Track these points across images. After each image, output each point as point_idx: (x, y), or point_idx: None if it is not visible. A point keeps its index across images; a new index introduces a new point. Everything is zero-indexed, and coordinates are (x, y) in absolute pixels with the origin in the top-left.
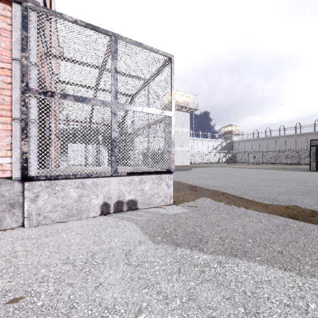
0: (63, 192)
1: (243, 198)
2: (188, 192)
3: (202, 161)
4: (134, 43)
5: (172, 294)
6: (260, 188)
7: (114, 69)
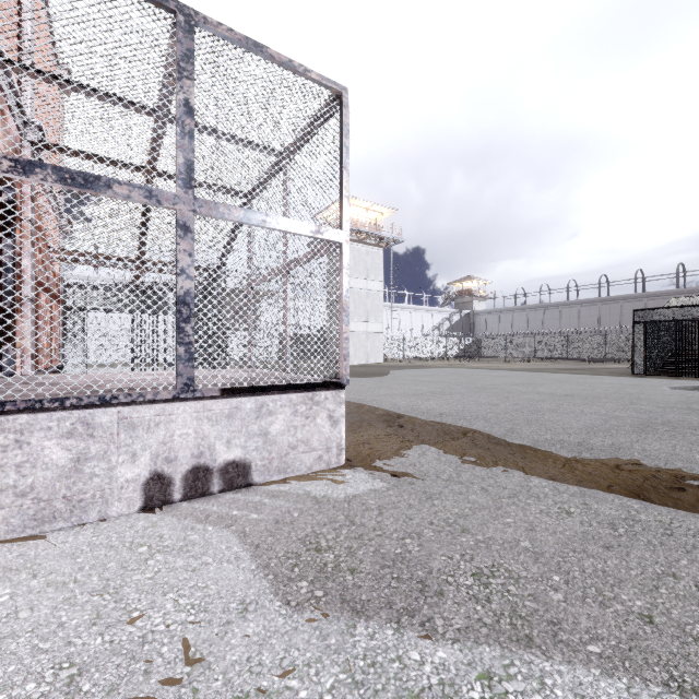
0: (23, 451)
1: (511, 443)
2: (383, 430)
3: (411, 354)
4: (243, 42)
5: None
6: (544, 417)
7: (182, 105)
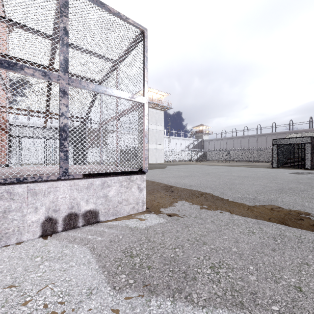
0: None
1: (223, 199)
2: (163, 193)
3: (176, 159)
4: (94, 1)
5: None
6: (237, 187)
7: (62, 30)
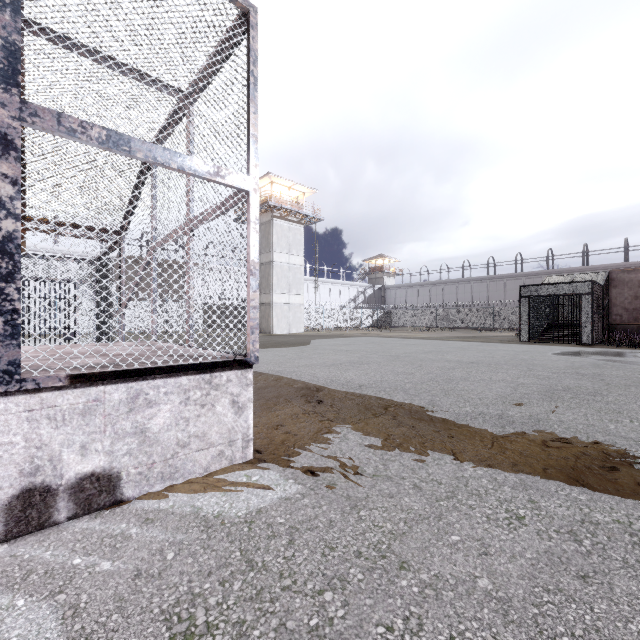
0: None
1: (434, 418)
2: (300, 407)
3: (330, 324)
4: None
5: None
6: (459, 387)
7: None
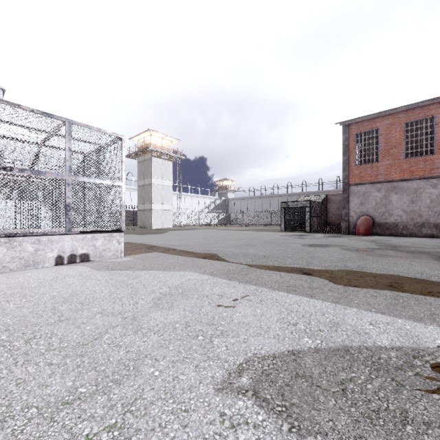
0: (21, 247)
1: (187, 251)
2: (144, 250)
3: (191, 222)
4: (87, 127)
5: (103, 279)
6: (210, 245)
7: (68, 148)
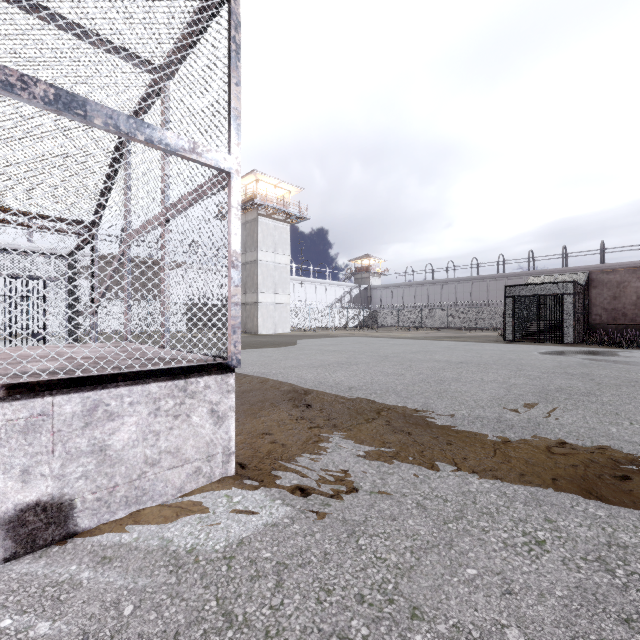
0: None
1: (429, 422)
2: (288, 412)
3: (316, 324)
4: None
5: None
6: (452, 388)
7: None
